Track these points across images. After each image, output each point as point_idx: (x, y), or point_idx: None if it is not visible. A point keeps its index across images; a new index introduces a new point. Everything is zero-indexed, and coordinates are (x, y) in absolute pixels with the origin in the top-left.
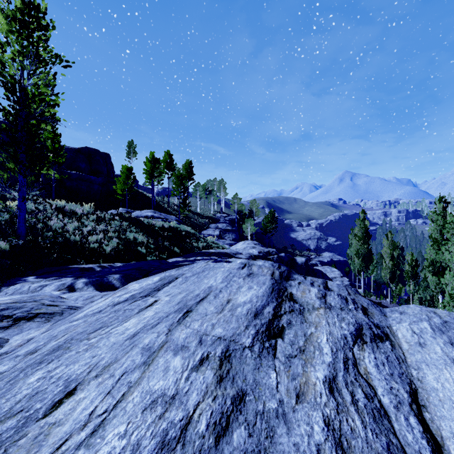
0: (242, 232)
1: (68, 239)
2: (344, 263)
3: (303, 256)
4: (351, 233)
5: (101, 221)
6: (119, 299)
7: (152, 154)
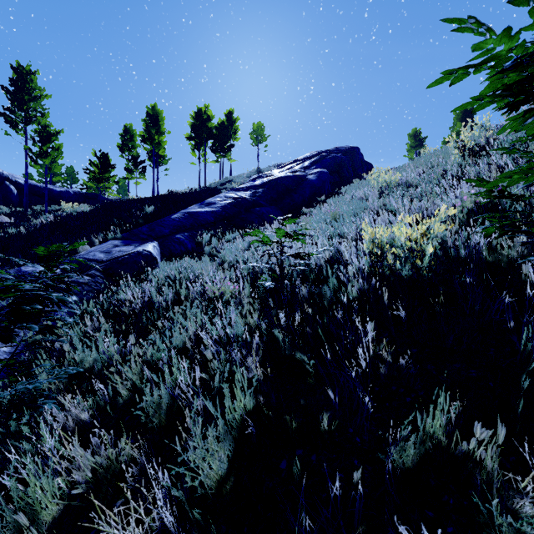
0: None
1: None
2: None
3: None
4: None
5: None
6: None
7: None
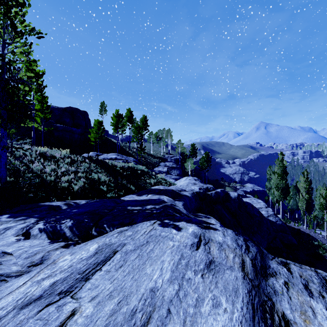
0: (184, 168)
1: (44, 179)
2: (262, 192)
3: (231, 187)
4: (269, 169)
5: (74, 163)
6: (34, 291)
7: (117, 111)
